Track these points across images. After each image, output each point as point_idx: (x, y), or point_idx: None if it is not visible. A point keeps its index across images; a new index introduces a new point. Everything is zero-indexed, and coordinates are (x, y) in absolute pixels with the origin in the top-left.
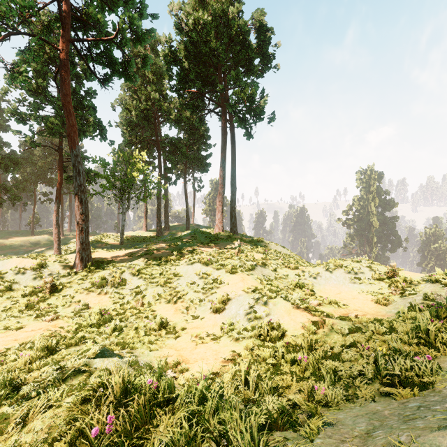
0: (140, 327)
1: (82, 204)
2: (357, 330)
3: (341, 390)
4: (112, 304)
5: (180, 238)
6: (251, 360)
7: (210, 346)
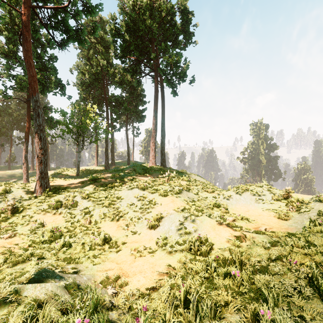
0: (86, 242)
1: (41, 140)
2: (276, 243)
3: (289, 315)
4: (64, 223)
5: (122, 170)
6: (185, 273)
7: (147, 259)
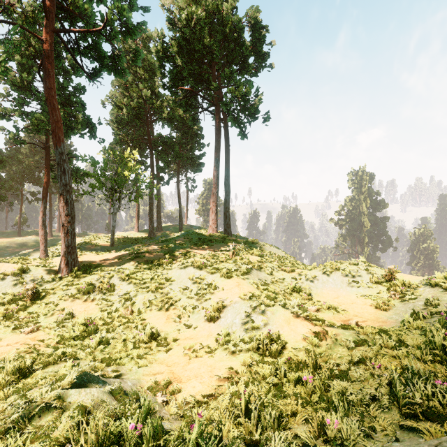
0: (128, 338)
1: (67, 205)
2: (363, 342)
3: (357, 424)
4: (98, 313)
5: (173, 240)
6: (249, 378)
7: (204, 360)
